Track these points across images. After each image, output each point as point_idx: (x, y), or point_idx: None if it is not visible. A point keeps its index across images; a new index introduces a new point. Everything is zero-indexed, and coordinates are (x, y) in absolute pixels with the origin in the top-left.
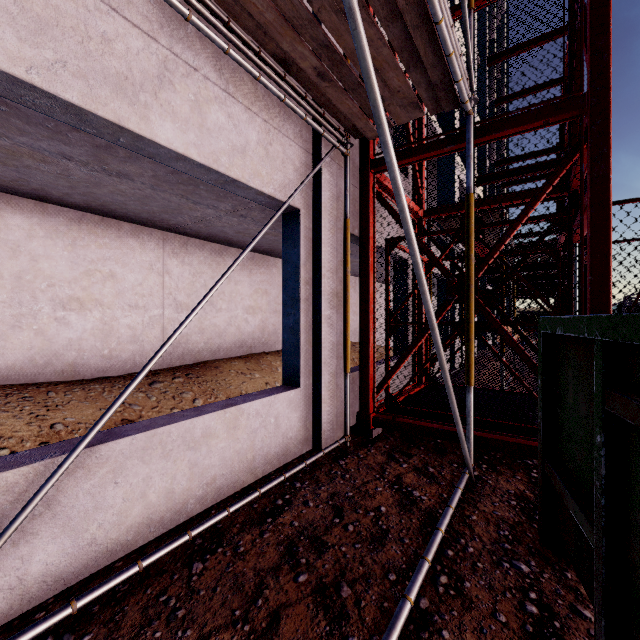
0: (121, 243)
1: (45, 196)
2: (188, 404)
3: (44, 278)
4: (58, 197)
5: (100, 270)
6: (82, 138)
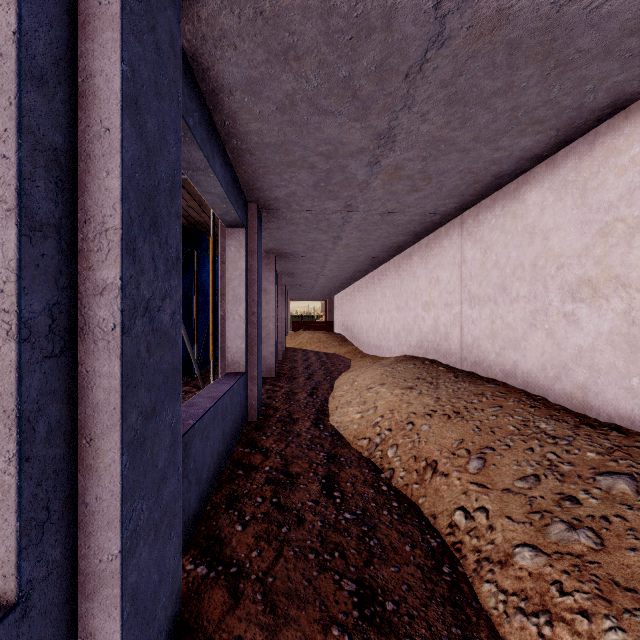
0: None
1: (521, 157)
2: (509, 533)
3: (554, 259)
4: (519, 151)
5: (624, 217)
6: (325, 164)
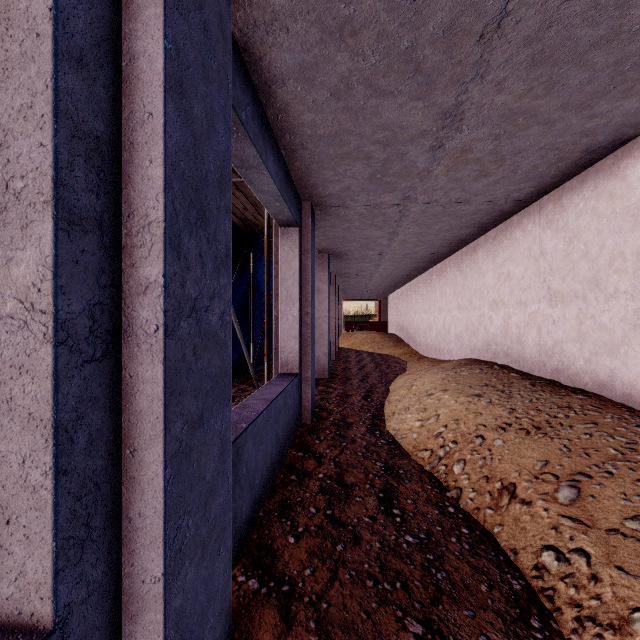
0: None
1: (623, 124)
2: (622, 590)
3: None
4: (621, 116)
5: None
6: (382, 153)
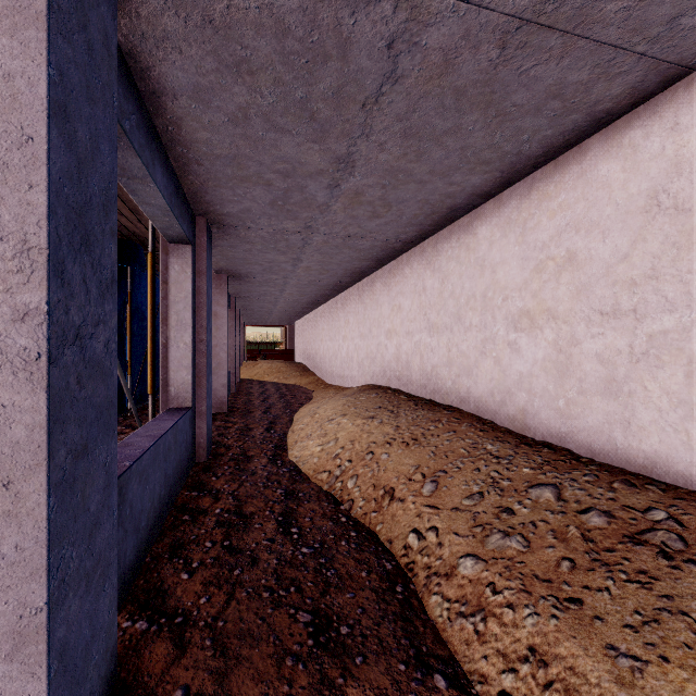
0: (585, 186)
1: (472, 193)
2: (455, 547)
3: (500, 291)
4: (470, 187)
5: (554, 256)
6: (282, 182)
